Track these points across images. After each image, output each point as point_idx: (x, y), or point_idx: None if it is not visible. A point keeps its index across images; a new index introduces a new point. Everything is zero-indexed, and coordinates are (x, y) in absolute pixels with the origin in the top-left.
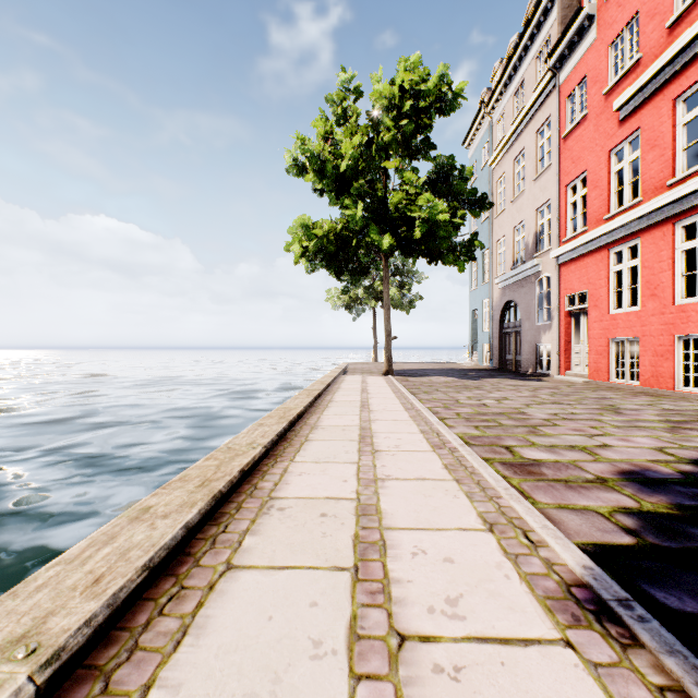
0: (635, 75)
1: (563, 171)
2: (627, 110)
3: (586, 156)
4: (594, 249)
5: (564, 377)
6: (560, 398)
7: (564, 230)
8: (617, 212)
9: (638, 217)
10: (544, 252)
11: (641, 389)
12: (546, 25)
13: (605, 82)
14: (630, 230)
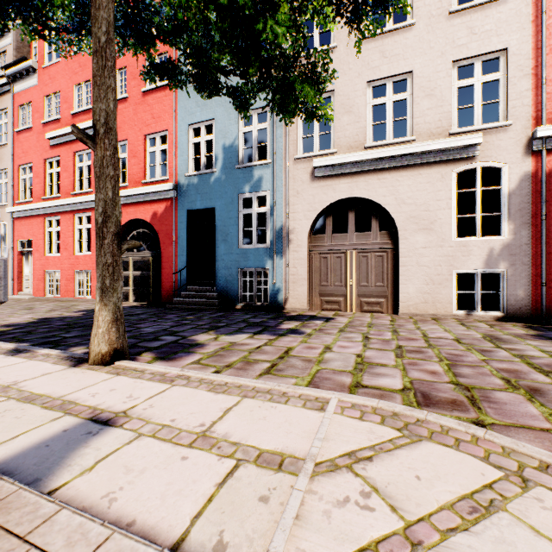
0: (58, 126)
1: (17, 154)
2: (54, 142)
3: (32, 154)
4: (37, 215)
5: (17, 296)
6: (1, 307)
7: (18, 195)
8: (50, 197)
9: (59, 205)
10: (3, 205)
11: (61, 299)
12: (4, 41)
13: (44, 116)
14: (56, 211)
